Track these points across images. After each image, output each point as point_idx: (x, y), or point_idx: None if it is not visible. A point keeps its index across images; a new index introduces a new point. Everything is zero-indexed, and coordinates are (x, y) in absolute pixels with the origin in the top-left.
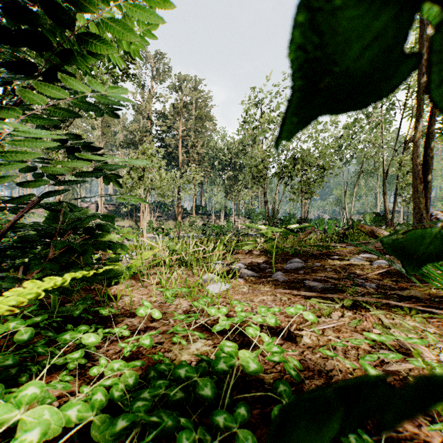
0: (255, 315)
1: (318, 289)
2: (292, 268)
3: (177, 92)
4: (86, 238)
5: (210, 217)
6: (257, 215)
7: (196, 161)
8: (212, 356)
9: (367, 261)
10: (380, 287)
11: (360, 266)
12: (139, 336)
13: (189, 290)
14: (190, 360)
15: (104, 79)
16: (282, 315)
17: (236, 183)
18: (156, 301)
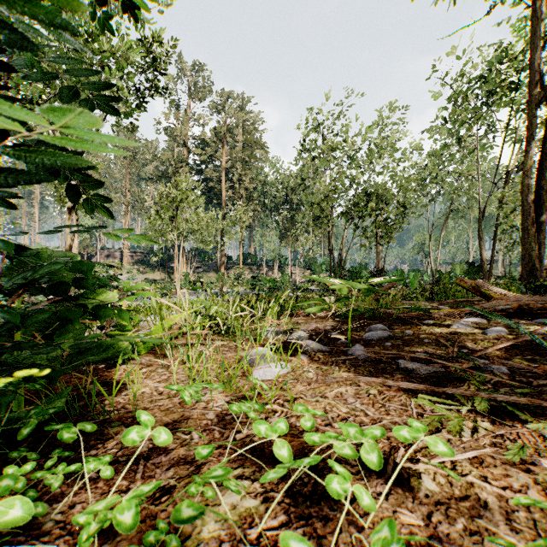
0: (331, 424)
1: (421, 374)
2: (374, 338)
3: (220, 112)
4: (56, 300)
5: (260, 267)
6: (320, 266)
7: (243, 198)
8: (261, 526)
9: (477, 329)
10: (515, 372)
11: (469, 335)
12: (116, 499)
13: (223, 386)
14: (219, 537)
15: (119, 85)
16: (376, 425)
17: (293, 225)
18: (176, 394)
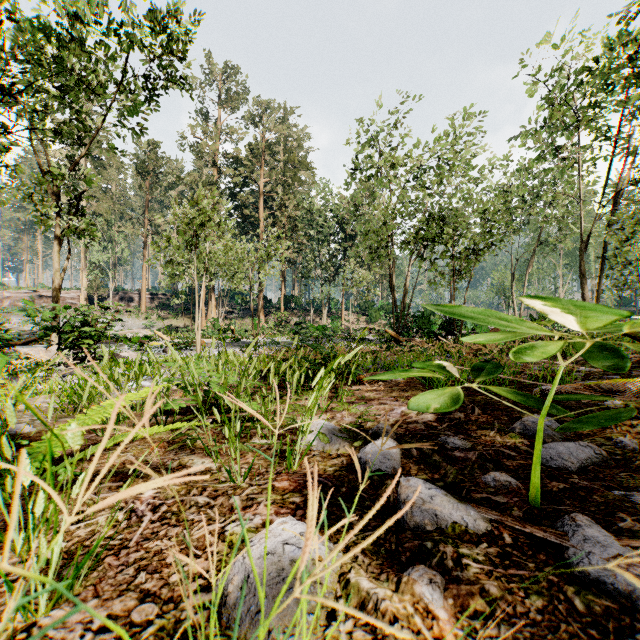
0: None
1: None
2: (569, 464)
3: (257, 125)
4: None
5: (306, 312)
6: (378, 310)
7: (285, 229)
8: None
9: None
10: None
11: None
12: None
13: None
14: None
15: None
16: None
17: (345, 261)
18: None
